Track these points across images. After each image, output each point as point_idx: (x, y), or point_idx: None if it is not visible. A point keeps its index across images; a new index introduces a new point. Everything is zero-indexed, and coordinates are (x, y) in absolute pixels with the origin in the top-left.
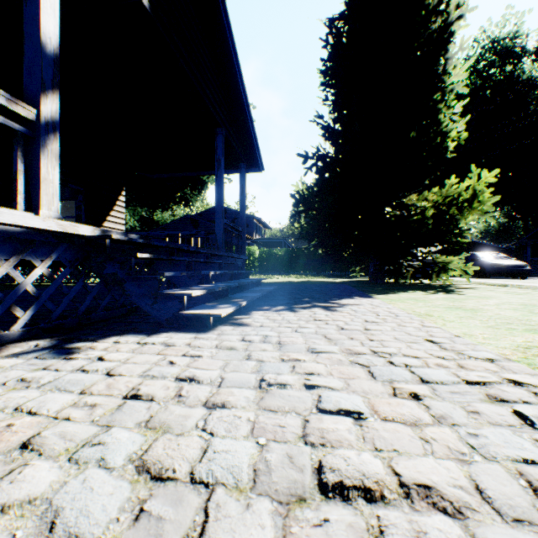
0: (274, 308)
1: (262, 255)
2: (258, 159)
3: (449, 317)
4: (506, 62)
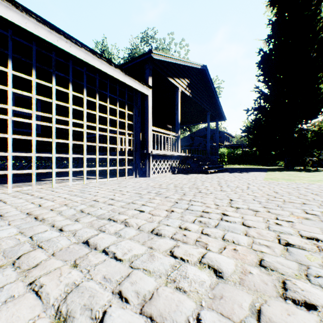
0: (225, 172)
1: (229, 154)
2: (223, 117)
3: (275, 175)
4: None
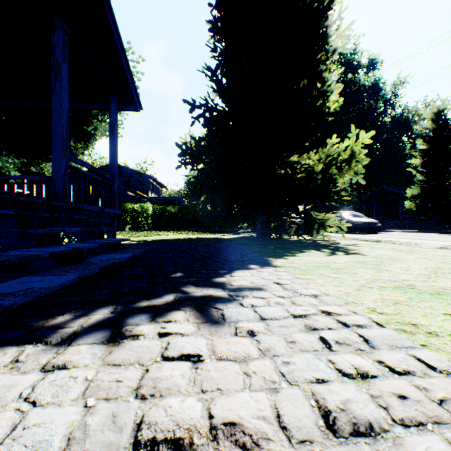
0: (81, 318)
1: (156, 212)
2: (133, 92)
3: None
4: (348, 71)
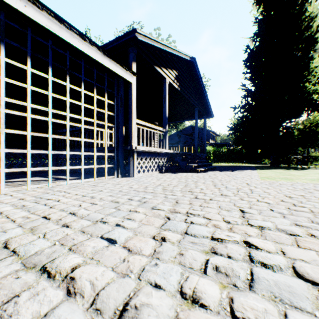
0: (215, 171)
1: (214, 152)
2: (211, 113)
3: (268, 173)
4: None
